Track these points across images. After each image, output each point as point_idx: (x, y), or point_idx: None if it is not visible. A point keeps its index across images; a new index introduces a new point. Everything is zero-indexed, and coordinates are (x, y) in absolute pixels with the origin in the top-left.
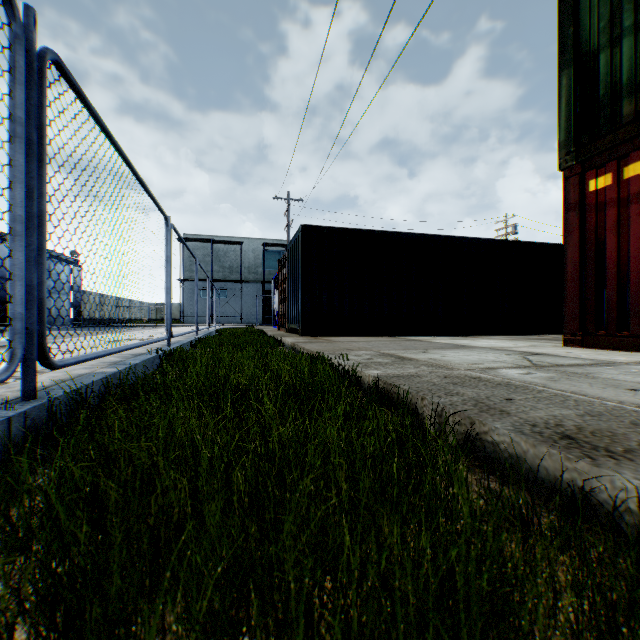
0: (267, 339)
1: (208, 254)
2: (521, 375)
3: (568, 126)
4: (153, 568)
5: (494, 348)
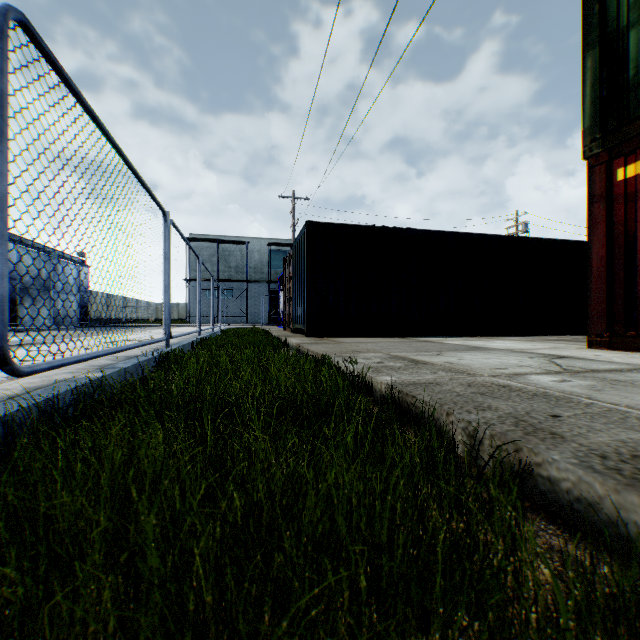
0: (271, 340)
1: (214, 254)
2: (556, 383)
3: (593, 111)
4: None
5: (513, 350)
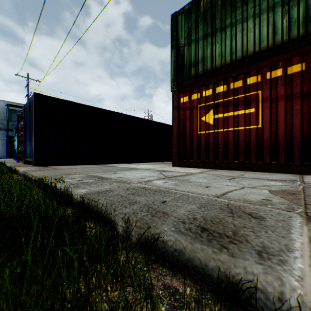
0: (1, 169)
1: None
2: (163, 183)
3: (174, 73)
4: None
5: (147, 169)
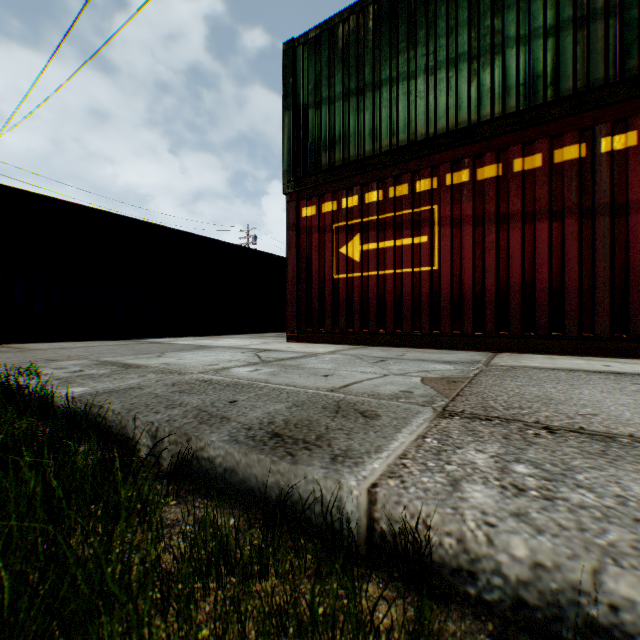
0: None
1: None
2: (250, 373)
3: (290, 159)
4: None
5: (233, 347)
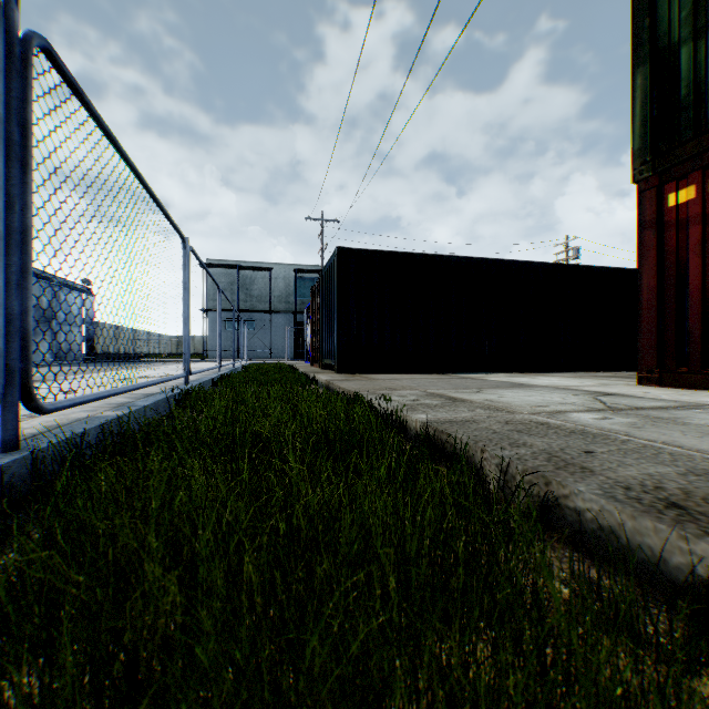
0: (298, 376)
1: (234, 281)
2: (596, 420)
3: (643, 132)
4: (126, 705)
5: (558, 387)
